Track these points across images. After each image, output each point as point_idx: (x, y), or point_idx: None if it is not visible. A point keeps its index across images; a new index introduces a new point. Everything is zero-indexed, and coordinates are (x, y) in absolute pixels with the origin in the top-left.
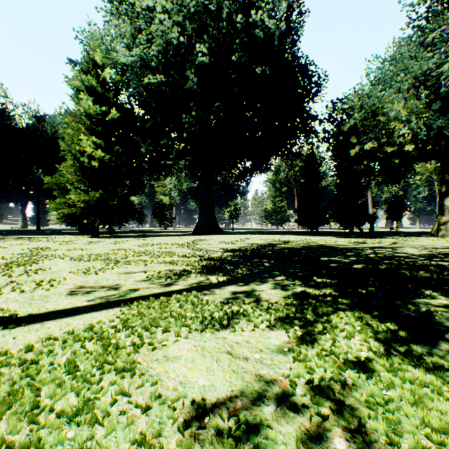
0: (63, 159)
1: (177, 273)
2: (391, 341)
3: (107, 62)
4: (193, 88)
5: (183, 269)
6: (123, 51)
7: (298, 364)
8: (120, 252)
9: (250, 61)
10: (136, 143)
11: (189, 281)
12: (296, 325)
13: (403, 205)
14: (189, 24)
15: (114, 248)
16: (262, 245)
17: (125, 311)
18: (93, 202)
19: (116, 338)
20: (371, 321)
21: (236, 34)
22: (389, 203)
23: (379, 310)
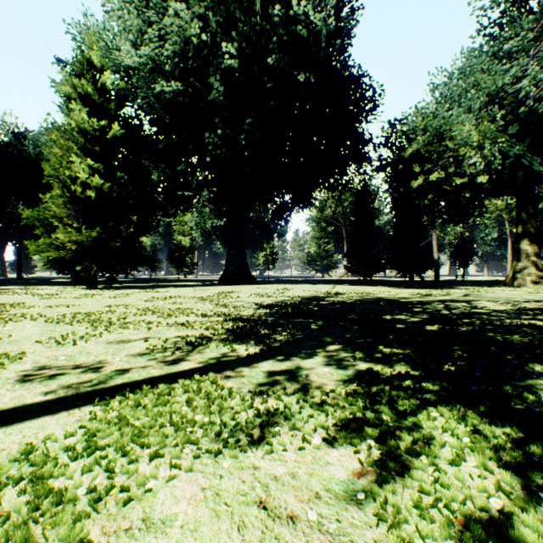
0: (50, 188)
1: (191, 342)
2: (524, 465)
3: (107, 63)
4: (218, 99)
5: (200, 334)
6: (128, 50)
7: (388, 536)
8: (118, 310)
9: (291, 65)
10: (145, 168)
11: (206, 355)
12: (368, 435)
13: (471, 248)
14: (213, 16)
15: (112, 304)
16: (306, 298)
17: (99, 412)
18: (89, 243)
19: (66, 476)
20: (481, 425)
21: (272, 32)
22: (455, 247)
23: (485, 402)
